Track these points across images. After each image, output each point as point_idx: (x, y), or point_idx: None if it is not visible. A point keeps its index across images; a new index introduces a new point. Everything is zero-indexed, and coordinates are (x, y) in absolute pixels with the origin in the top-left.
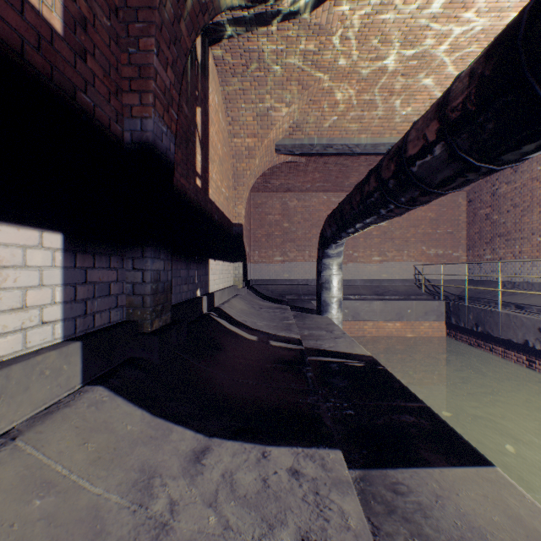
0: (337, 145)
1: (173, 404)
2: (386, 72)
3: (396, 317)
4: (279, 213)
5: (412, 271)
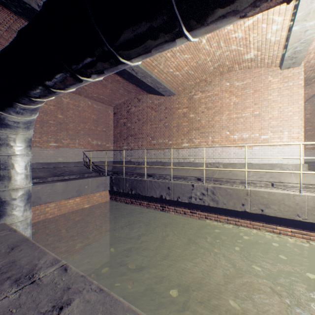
0: None
1: None
2: None
3: (77, 193)
4: None
5: (83, 156)
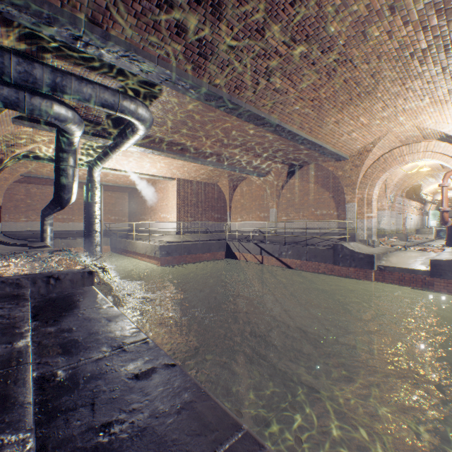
0: (52, 179)
1: (0, 244)
2: None
3: None
4: (25, 194)
5: (104, 226)
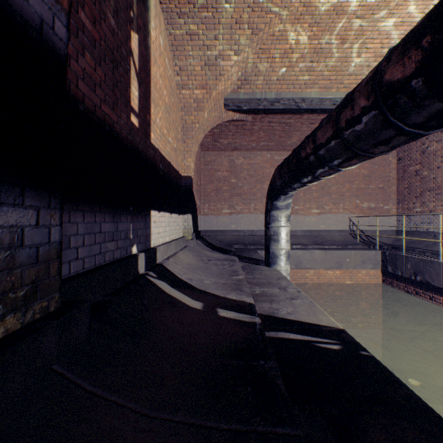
0: (284, 100)
1: None
2: (341, 13)
3: (335, 265)
4: (227, 170)
5: (347, 223)
